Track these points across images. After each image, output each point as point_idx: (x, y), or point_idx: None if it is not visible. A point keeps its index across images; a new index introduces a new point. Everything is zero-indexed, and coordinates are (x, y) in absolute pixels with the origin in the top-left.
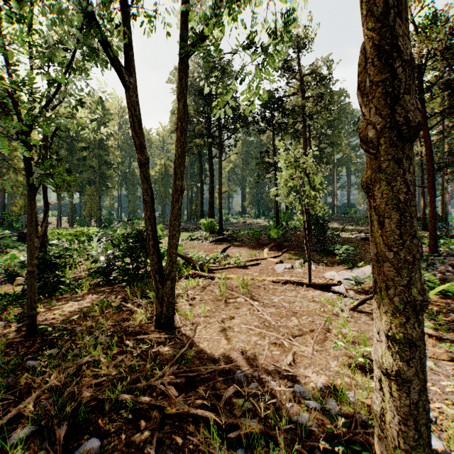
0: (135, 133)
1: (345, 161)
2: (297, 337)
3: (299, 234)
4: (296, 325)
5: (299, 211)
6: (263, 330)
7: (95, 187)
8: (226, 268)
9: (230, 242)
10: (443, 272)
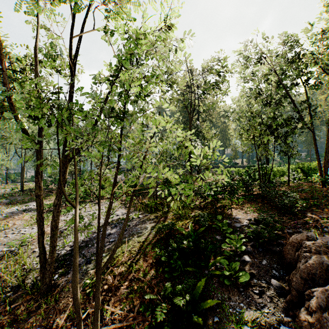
0: (314, 142)
1: None
2: None
3: None
4: None
5: None
6: None
7: None
8: None
9: None
10: None
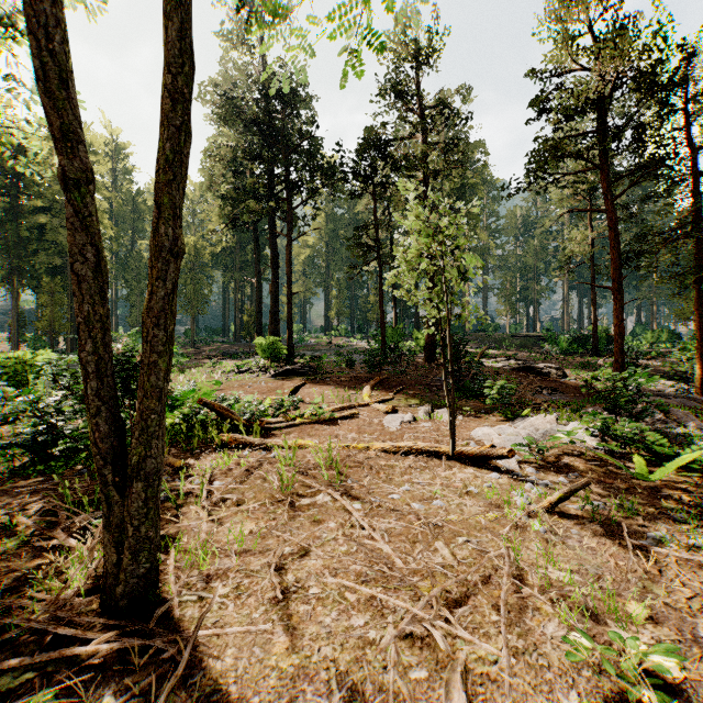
0: (48, 98)
1: (482, 252)
2: (461, 608)
3: (417, 362)
4: (448, 566)
5: (432, 320)
6: (379, 593)
7: (64, 280)
8: (297, 425)
9: (305, 376)
10: (654, 423)
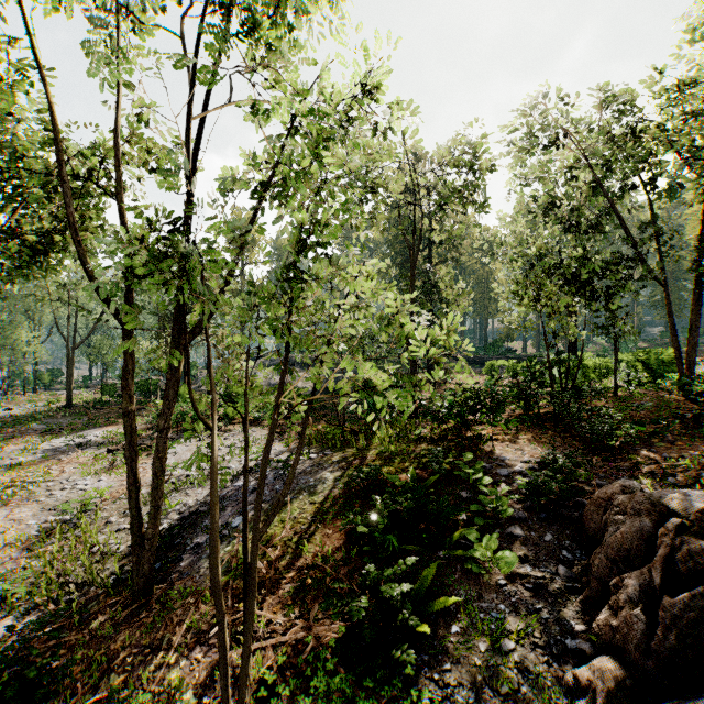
0: (667, 307)
1: None
2: None
3: None
4: None
5: None
6: None
7: None
8: None
9: None
10: None
